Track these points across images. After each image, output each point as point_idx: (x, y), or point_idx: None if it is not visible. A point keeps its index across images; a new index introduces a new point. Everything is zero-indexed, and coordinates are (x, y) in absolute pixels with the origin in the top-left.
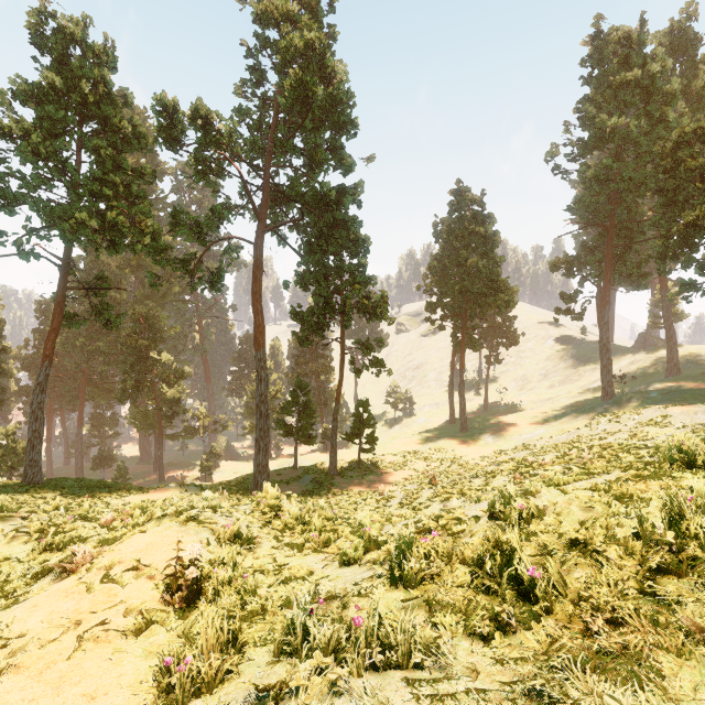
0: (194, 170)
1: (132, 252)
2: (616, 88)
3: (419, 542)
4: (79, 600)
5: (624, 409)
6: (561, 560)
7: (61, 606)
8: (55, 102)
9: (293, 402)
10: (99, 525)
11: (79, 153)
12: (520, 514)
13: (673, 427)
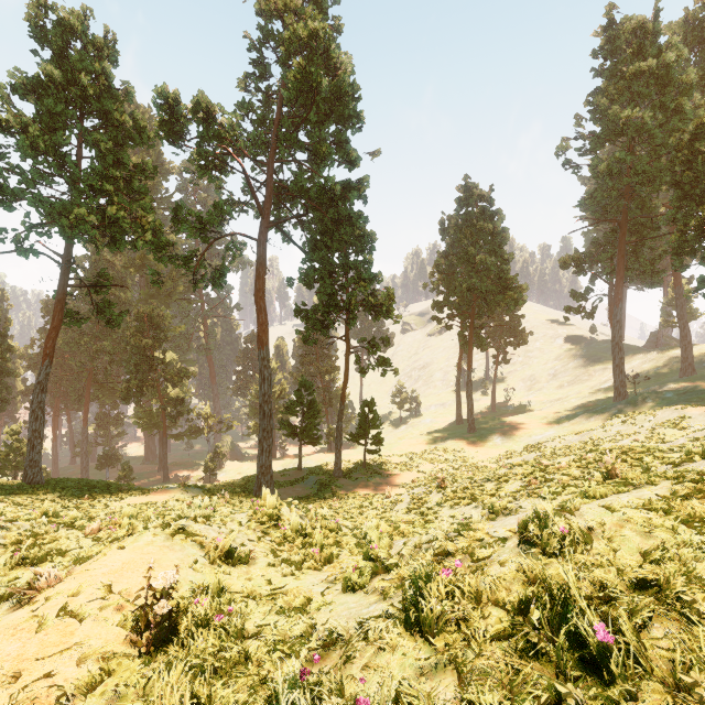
0: (196, 165)
1: (133, 249)
2: (629, 79)
3: (438, 572)
4: (26, 642)
5: (638, 410)
6: (629, 609)
7: (2, 649)
8: (55, 96)
9: (297, 402)
10: (83, 535)
11: (80, 148)
12: (561, 539)
13: (692, 429)
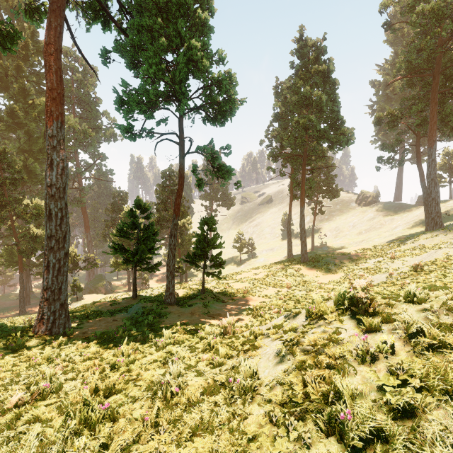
0: None
1: None
2: None
3: None
4: None
5: None
6: None
7: None
8: None
9: (130, 223)
10: None
11: None
12: None
13: None
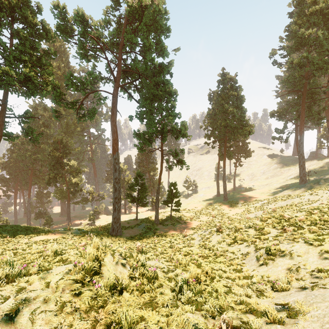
0: (78, 52)
1: (41, 96)
2: (309, 15)
3: None
4: None
5: (315, 188)
6: None
7: None
8: None
9: (135, 184)
10: None
11: (12, 39)
12: None
13: None
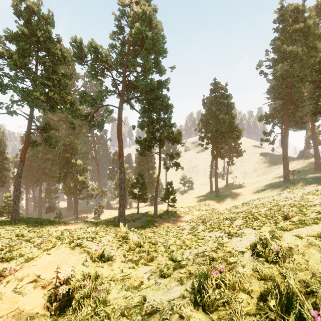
0: (90, 73)
1: (61, 112)
2: (291, 33)
3: (210, 271)
4: None
5: (295, 186)
6: None
7: None
8: (25, 41)
9: (137, 183)
10: (33, 246)
11: (37, 66)
12: (276, 254)
13: None
